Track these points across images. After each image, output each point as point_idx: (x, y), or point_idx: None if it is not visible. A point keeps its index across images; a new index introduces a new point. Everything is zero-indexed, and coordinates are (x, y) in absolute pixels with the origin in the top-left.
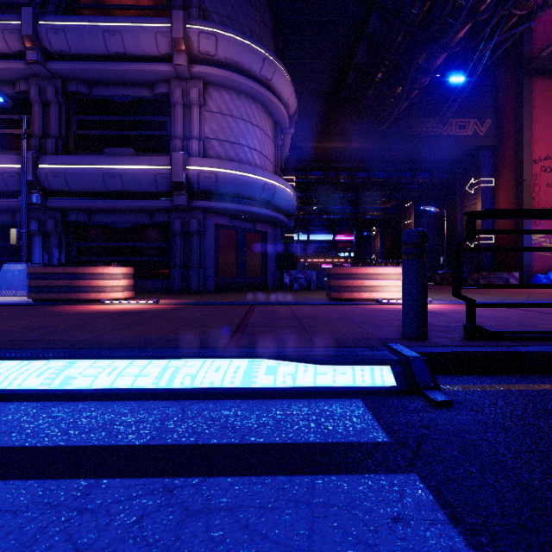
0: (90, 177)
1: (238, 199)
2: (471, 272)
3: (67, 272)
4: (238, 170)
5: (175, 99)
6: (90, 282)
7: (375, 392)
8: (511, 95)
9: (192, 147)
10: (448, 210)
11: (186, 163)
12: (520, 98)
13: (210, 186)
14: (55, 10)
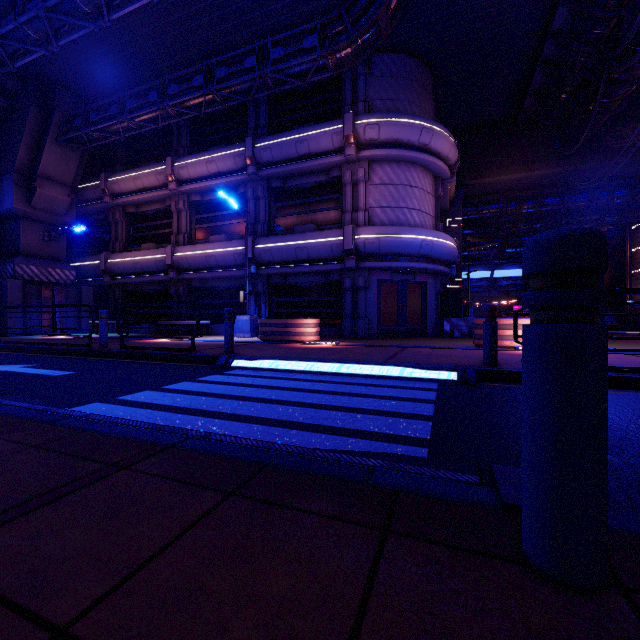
0: (286, 251)
1: (398, 257)
2: None
3: (282, 322)
4: (397, 233)
5: (346, 180)
6: (295, 329)
7: (446, 381)
8: None
9: (359, 218)
10: None
11: (355, 233)
12: None
13: (374, 250)
14: (263, 131)
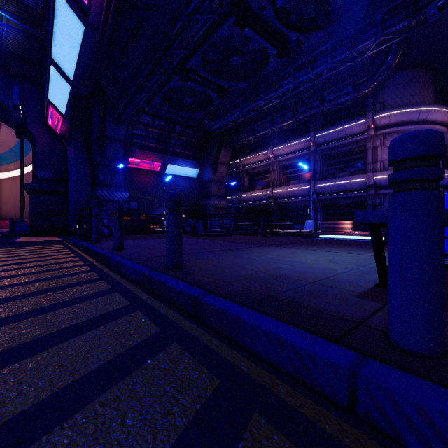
0: (333, 187)
1: None
2: None
3: (332, 223)
4: None
5: (368, 147)
6: (340, 226)
7: None
8: None
9: (377, 167)
10: None
11: (374, 176)
12: None
13: (386, 184)
14: (319, 127)
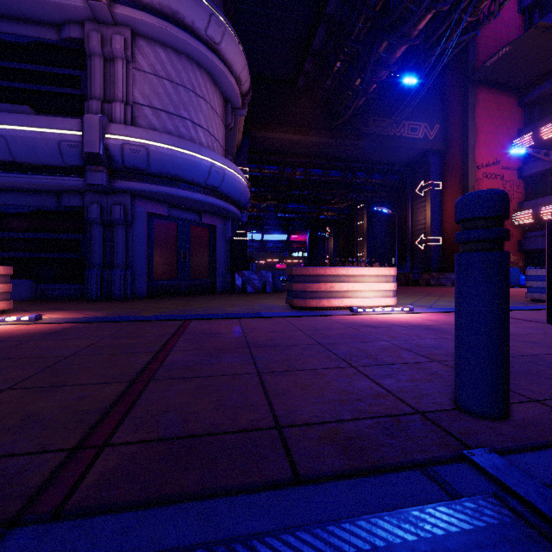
0: None
1: (177, 183)
2: (422, 273)
3: None
4: (177, 145)
5: (91, 47)
6: None
7: None
8: (457, 102)
9: (116, 112)
10: (398, 211)
11: (105, 130)
12: (466, 106)
13: (139, 163)
14: None
